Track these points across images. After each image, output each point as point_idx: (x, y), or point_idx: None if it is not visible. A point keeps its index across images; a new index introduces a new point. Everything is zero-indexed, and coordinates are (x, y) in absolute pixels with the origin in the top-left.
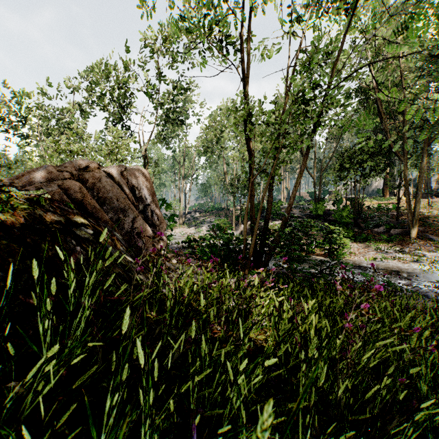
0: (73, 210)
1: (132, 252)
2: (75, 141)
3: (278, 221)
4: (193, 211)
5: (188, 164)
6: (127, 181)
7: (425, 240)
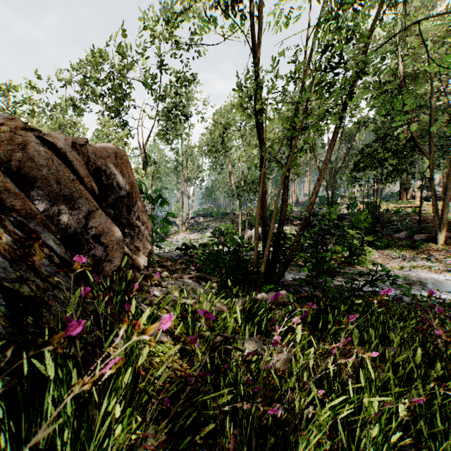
0: None
1: None
2: None
3: (287, 226)
4: (196, 216)
5: (191, 166)
6: (87, 160)
7: None
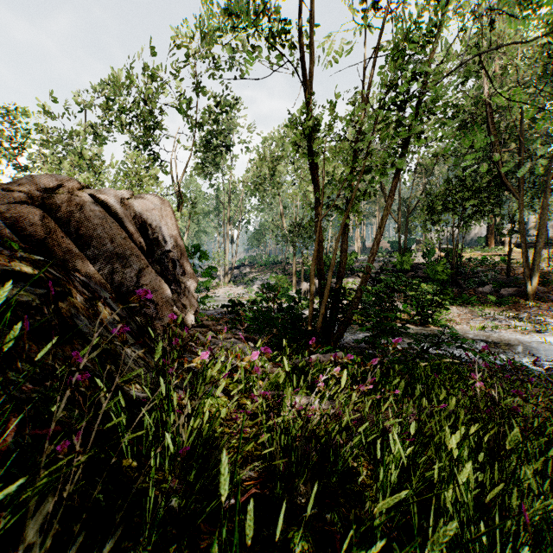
0: (17, 252)
1: (133, 323)
2: (90, 175)
3: (351, 278)
4: (242, 266)
5: (235, 205)
6: (133, 214)
7: (547, 303)
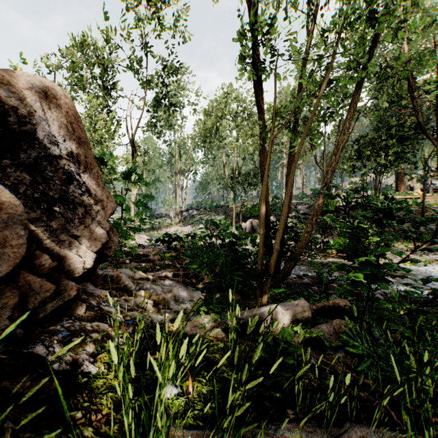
0: None
1: None
2: None
3: None
4: (190, 209)
5: (185, 159)
6: None
7: None
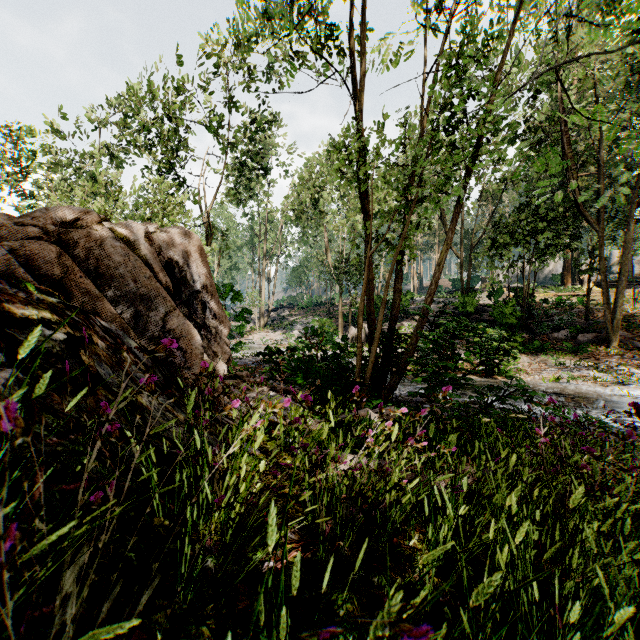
0: (33, 294)
1: (160, 373)
2: None
3: (406, 322)
4: (280, 308)
5: (273, 238)
6: (158, 250)
7: (632, 350)
